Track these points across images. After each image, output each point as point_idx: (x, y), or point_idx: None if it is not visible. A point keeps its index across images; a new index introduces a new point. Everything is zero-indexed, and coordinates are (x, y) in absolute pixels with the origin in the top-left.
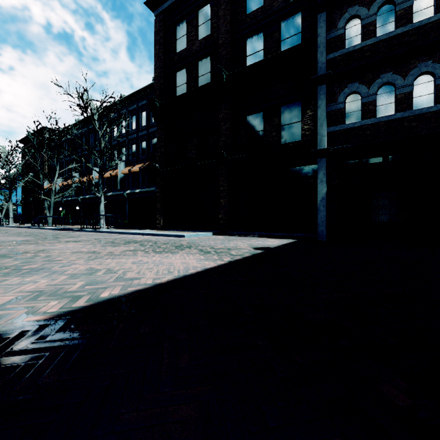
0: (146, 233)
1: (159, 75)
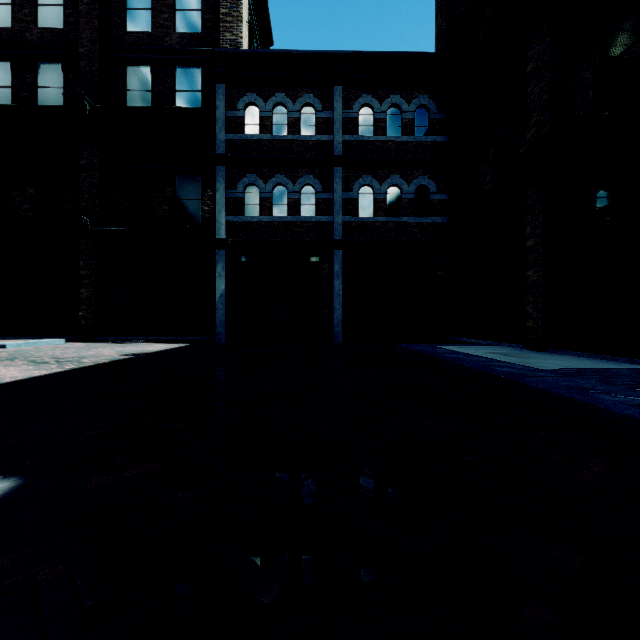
0: None
1: None
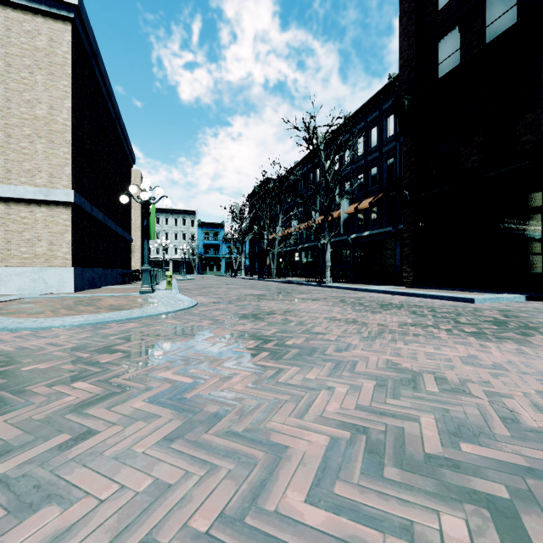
0: (394, 291)
1: (408, 59)
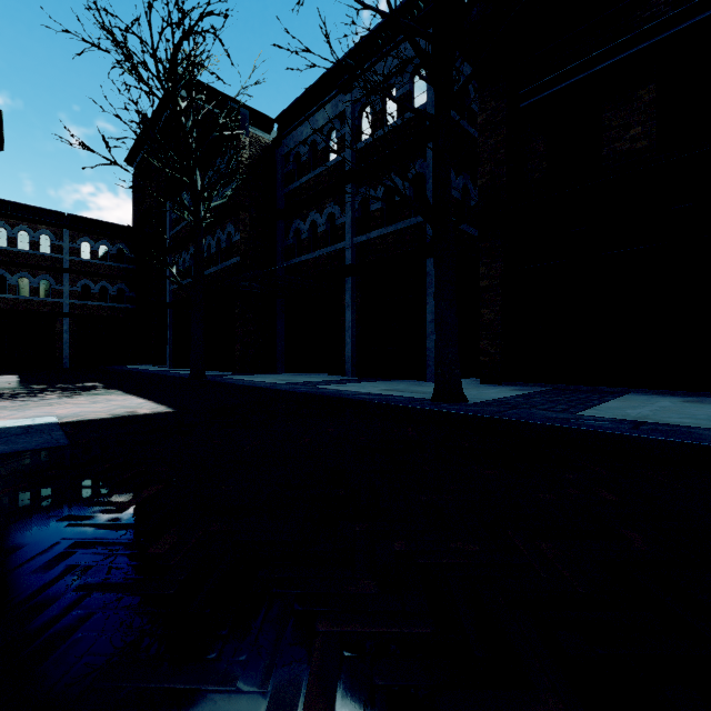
0: None
1: None
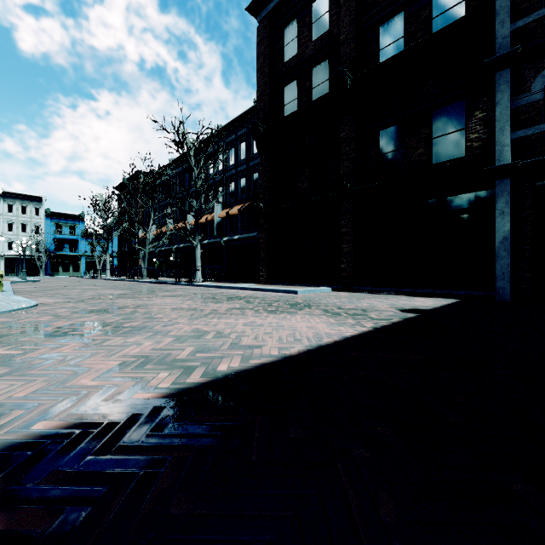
0: (248, 287)
1: (263, 93)
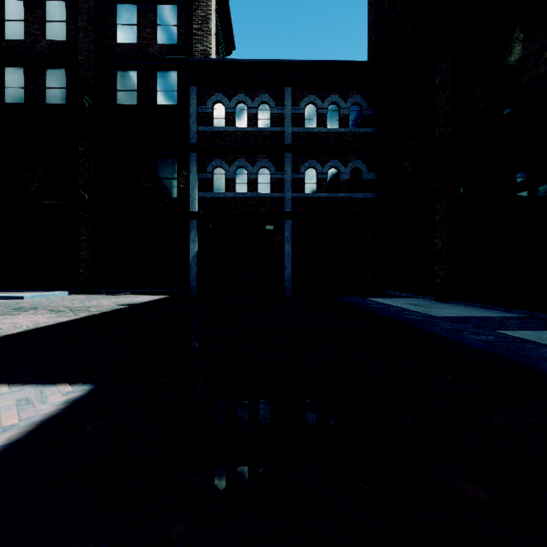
0: None
1: None
